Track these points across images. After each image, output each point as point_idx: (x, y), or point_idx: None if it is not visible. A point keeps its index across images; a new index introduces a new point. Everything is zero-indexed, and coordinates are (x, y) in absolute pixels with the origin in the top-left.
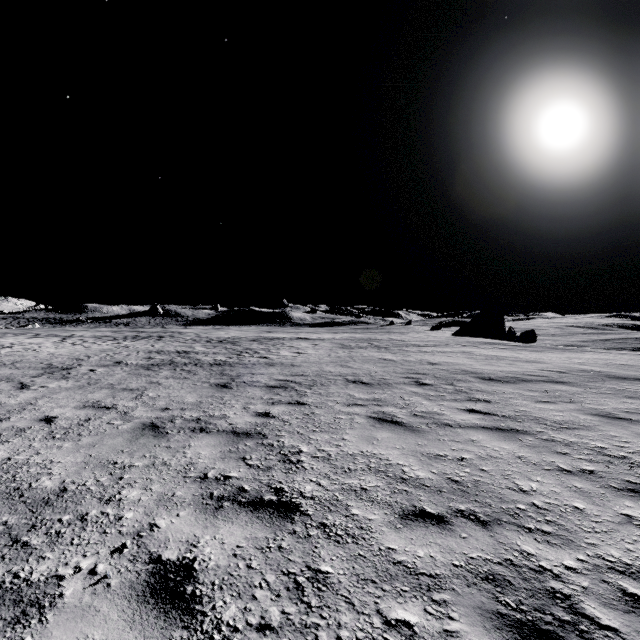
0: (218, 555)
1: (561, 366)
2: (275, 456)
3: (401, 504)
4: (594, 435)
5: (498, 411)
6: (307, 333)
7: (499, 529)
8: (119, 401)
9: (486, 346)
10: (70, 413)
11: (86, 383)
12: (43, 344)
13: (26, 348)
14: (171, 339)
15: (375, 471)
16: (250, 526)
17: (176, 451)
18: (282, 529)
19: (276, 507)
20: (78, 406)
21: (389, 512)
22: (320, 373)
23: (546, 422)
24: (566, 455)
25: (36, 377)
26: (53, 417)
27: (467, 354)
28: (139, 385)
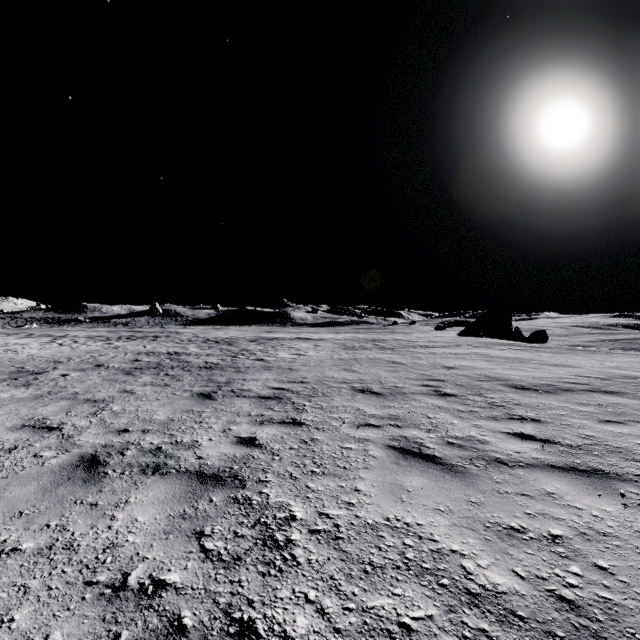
0: None
1: (597, 371)
2: (251, 529)
3: None
4: None
5: (558, 437)
6: (308, 333)
7: None
8: (71, 418)
9: (500, 347)
10: None
11: (47, 392)
12: (29, 345)
13: (7, 349)
14: (166, 339)
15: (417, 571)
16: None
17: (101, 514)
18: None
19: None
20: (14, 426)
21: None
22: (322, 379)
23: (636, 457)
24: None
25: None
26: None
27: (483, 356)
28: (107, 395)
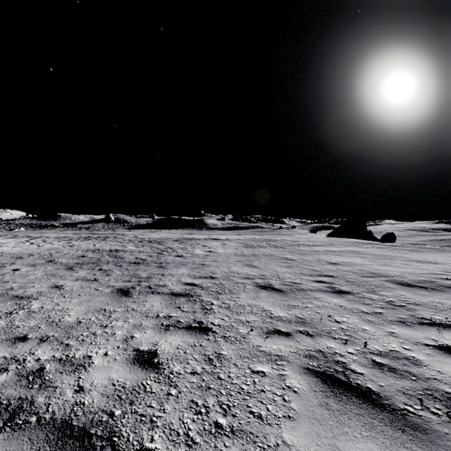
0: None
1: None
2: None
3: None
4: None
5: None
6: (218, 235)
7: None
8: None
9: (365, 246)
10: None
11: None
12: (7, 243)
13: None
14: (113, 239)
15: None
16: None
17: None
18: None
19: None
20: None
21: None
22: (228, 274)
23: None
24: None
25: None
26: None
27: (356, 253)
28: (37, 290)
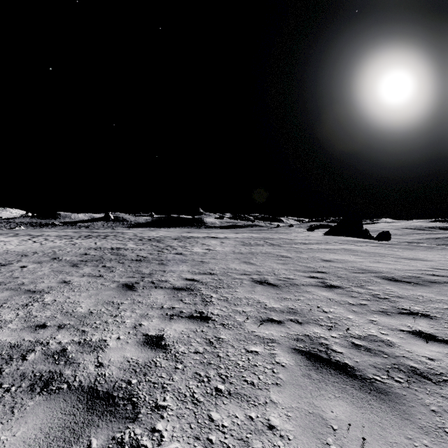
0: None
1: (447, 264)
2: None
3: None
4: None
5: None
6: (216, 233)
7: None
8: (2, 310)
9: (359, 244)
10: None
11: None
12: (10, 242)
13: None
14: (113, 238)
15: None
16: None
17: None
18: None
19: None
20: None
21: None
22: (226, 271)
23: None
24: None
25: None
26: None
27: (350, 251)
28: (47, 285)
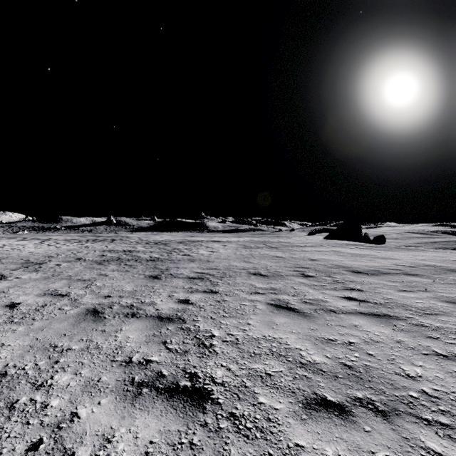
0: (130, 453)
1: (410, 262)
2: (191, 340)
3: (303, 391)
4: (454, 320)
5: (370, 299)
6: (219, 237)
7: (399, 421)
8: (72, 290)
9: (350, 247)
10: (31, 300)
11: (51, 275)
12: (26, 245)
13: (13, 248)
14: (120, 241)
15: (277, 355)
16: (164, 416)
17: (109, 335)
18: (194, 420)
19: (190, 394)
20: (39, 294)
21: (293, 400)
22: (229, 267)
23: (411, 308)
24: (437, 339)
25: (14, 270)
26: (17, 303)
27: (337, 252)
28: (91, 276)
